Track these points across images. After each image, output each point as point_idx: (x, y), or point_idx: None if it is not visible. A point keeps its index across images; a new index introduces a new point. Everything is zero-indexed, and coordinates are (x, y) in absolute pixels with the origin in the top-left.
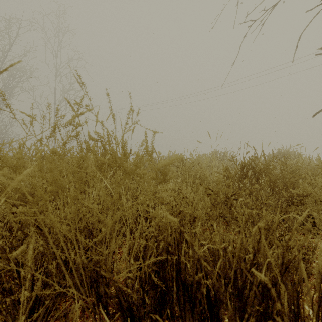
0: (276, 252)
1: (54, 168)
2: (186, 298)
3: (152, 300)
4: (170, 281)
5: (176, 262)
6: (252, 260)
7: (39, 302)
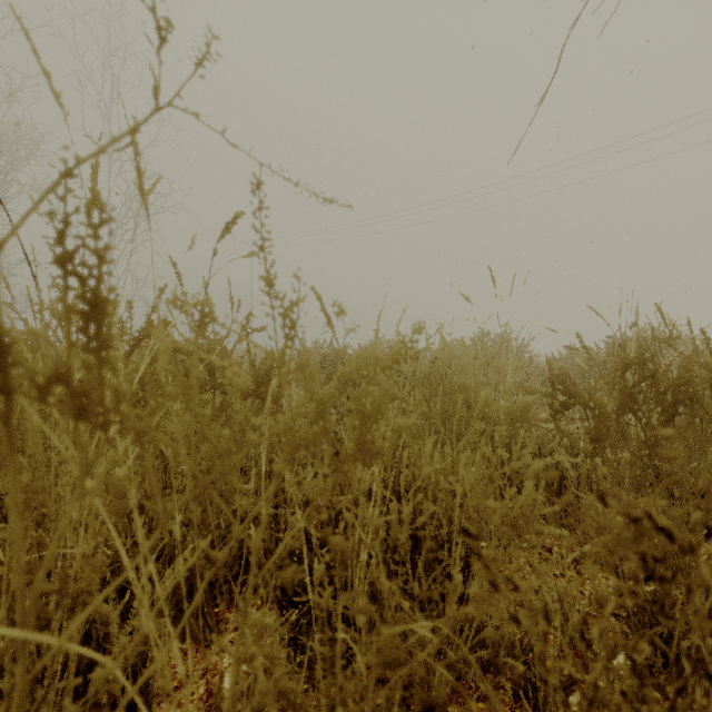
0: None
1: None
2: None
3: None
4: None
5: None
6: None
7: None
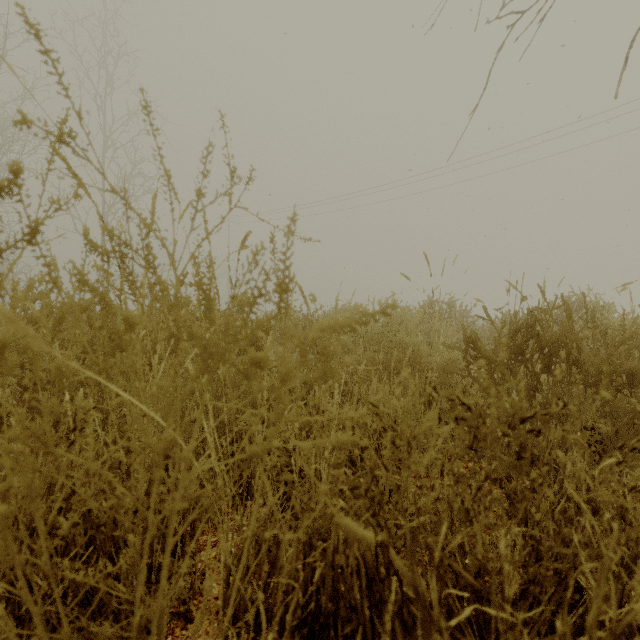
0: None
1: None
2: None
3: None
4: None
5: None
6: None
7: None
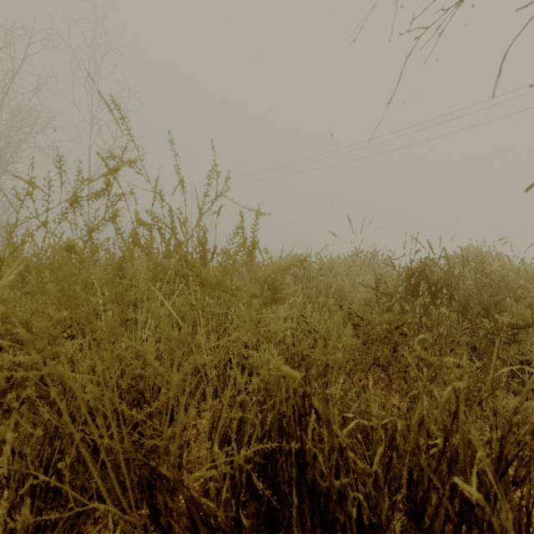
0: (489, 436)
1: (68, 277)
2: (316, 519)
3: (253, 519)
4: (286, 484)
5: (297, 451)
6: (442, 451)
7: (45, 524)
